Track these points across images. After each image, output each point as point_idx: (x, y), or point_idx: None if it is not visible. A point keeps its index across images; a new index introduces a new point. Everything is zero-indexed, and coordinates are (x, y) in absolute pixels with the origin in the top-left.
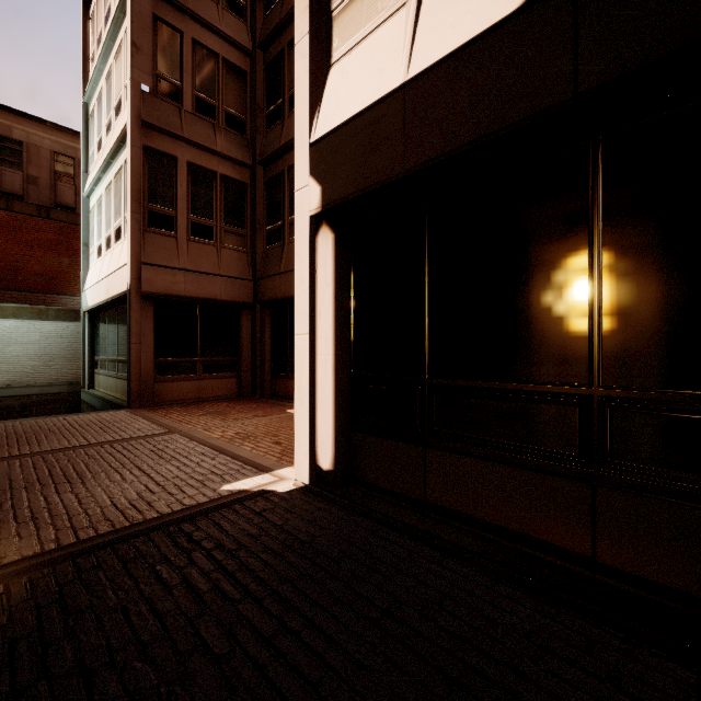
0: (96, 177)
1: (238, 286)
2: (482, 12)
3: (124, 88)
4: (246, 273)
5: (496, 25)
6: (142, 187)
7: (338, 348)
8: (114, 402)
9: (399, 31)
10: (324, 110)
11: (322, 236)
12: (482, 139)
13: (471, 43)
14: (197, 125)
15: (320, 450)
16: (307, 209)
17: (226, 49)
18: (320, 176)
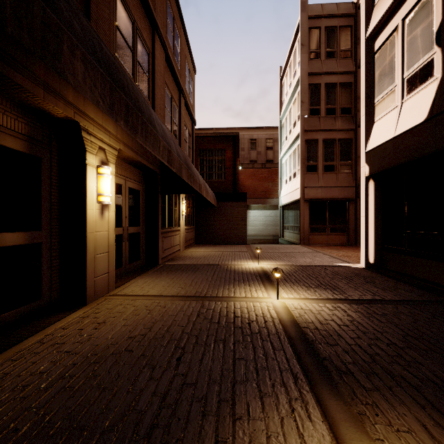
0: (285, 152)
1: (347, 190)
2: (414, 119)
3: (297, 116)
4: (351, 183)
5: (417, 125)
6: (304, 156)
7: (376, 221)
8: (293, 242)
9: (394, 116)
10: (371, 140)
11: (370, 183)
12: (413, 159)
13: (410, 129)
14: (327, 121)
15: (369, 256)
16: (364, 174)
17: (340, 78)
18: (368, 164)
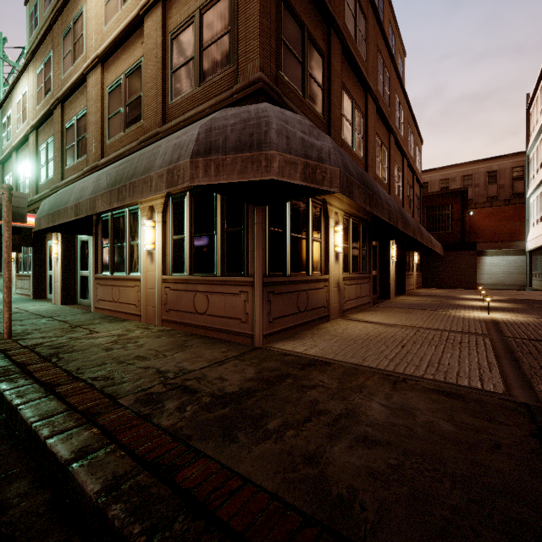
0: (531, 192)
1: None
2: None
3: None
4: None
5: None
6: None
7: None
8: (538, 290)
9: None
10: None
11: None
12: None
13: None
14: None
15: None
16: None
17: None
18: None
